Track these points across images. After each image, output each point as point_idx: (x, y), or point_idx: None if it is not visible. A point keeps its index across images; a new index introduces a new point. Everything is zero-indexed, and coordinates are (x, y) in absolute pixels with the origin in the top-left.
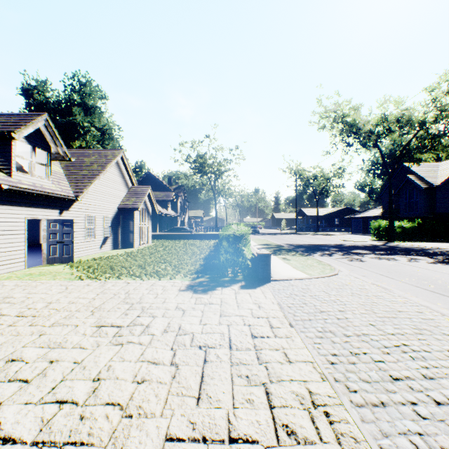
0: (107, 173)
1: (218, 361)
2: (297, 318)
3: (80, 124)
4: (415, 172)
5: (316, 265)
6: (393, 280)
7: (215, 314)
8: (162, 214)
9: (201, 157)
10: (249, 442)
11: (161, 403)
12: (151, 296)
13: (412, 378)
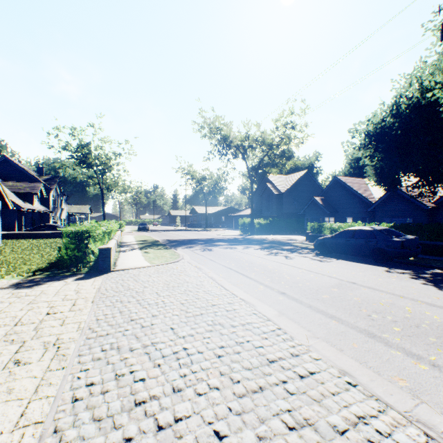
0: None
1: None
2: (103, 296)
3: None
4: (272, 181)
5: (167, 256)
6: (214, 262)
7: (23, 303)
8: (22, 209)
9: (84, 147)
10: None
11: None
12: None
13: (144, 318)
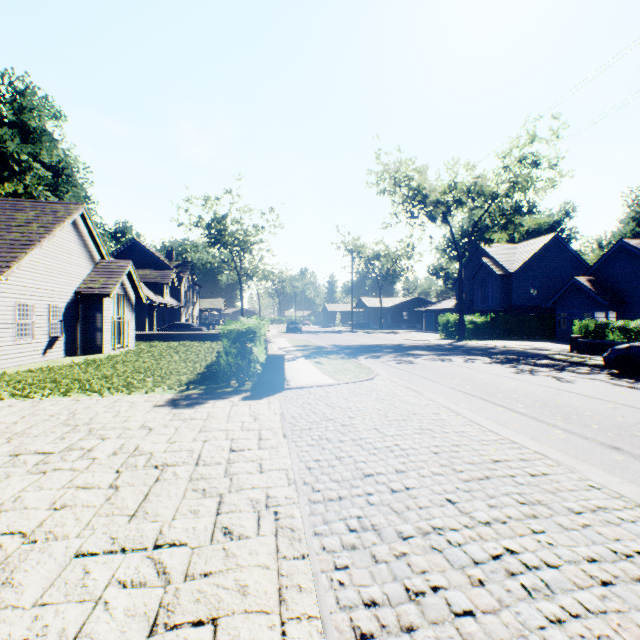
0: (56, 239)
1: (174, 479)
2: (295, 428)
3: (13, 156)
4: (491, 254)
5: (352, 369)
6: (433, 382)
7: (192, 431)
8: (154, 303)
9: (219, 221)
10: (176, 546)
11: (81, 525)
12: (110, 415)
13: (384, 473)
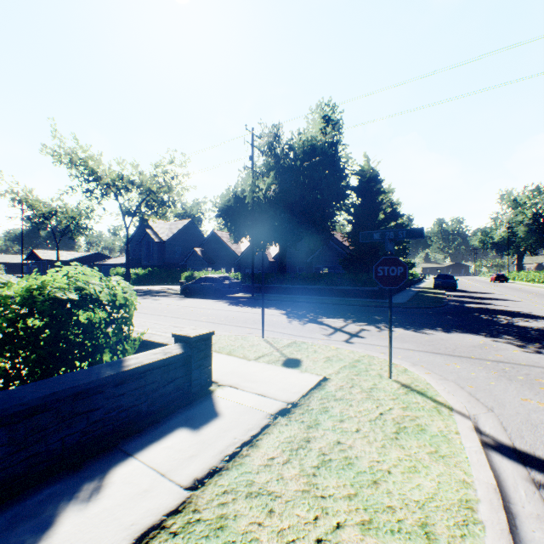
0: None
1: None
2: None
3: None
4: (153, 227)
5: None
6: None
7: None
8: None
9: None
10: None
11: None
12: None
13: None
